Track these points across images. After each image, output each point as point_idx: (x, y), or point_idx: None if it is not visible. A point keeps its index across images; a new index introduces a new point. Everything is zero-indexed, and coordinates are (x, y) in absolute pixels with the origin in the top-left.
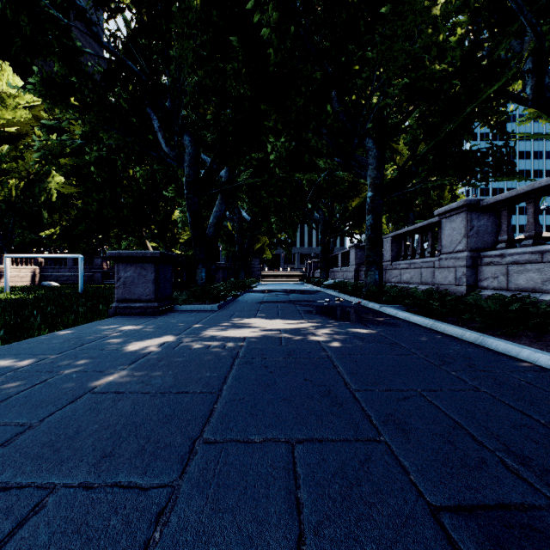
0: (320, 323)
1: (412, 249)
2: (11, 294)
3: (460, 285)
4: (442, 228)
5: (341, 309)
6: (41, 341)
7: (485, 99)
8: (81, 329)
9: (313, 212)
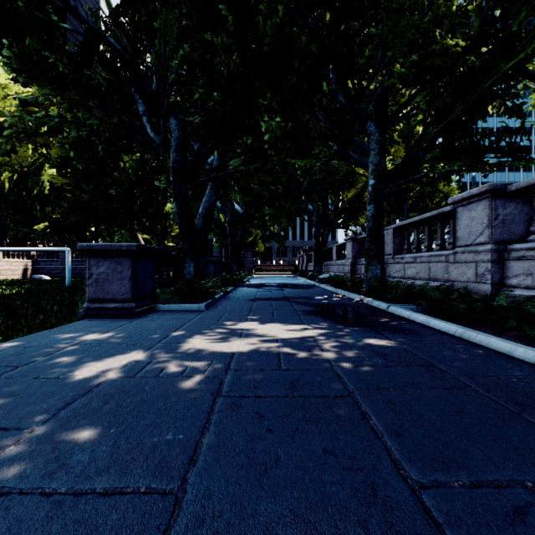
0: (324, 329)
1: (417, 242)
2: None
3: (482, 283)
4: (457, 217)
5: (344, 309)
6: None
7: (501, 76)
8: (32, 339)
9: (307, 204)
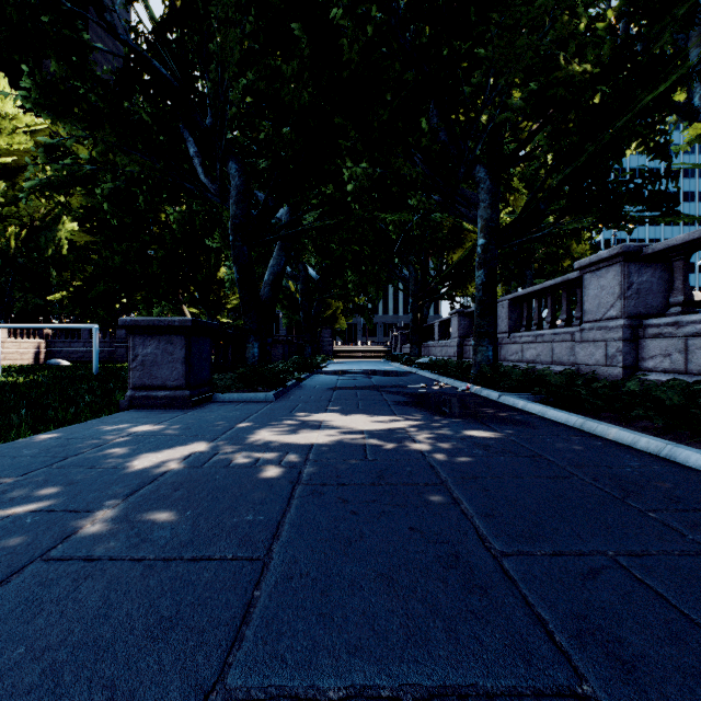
0: (419, 421)
1: (538, 316)
2: (2, 376)
3: (613, 366)
4: (584, 286)
5: (445, 399)
6: (5, 452)
7: (641, 110)
8: (73, 431)
9: (401, 269)
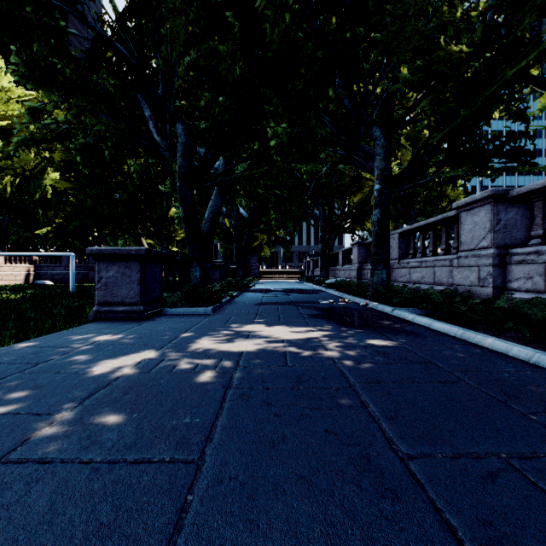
0: (329, 331)
1: (422, 246)
2: None
3: (484, 286)
4: (461, 222)
5: (349, 313)
6: None
7: (505, 82)
8: (46, 340)
9: (313, 209)
